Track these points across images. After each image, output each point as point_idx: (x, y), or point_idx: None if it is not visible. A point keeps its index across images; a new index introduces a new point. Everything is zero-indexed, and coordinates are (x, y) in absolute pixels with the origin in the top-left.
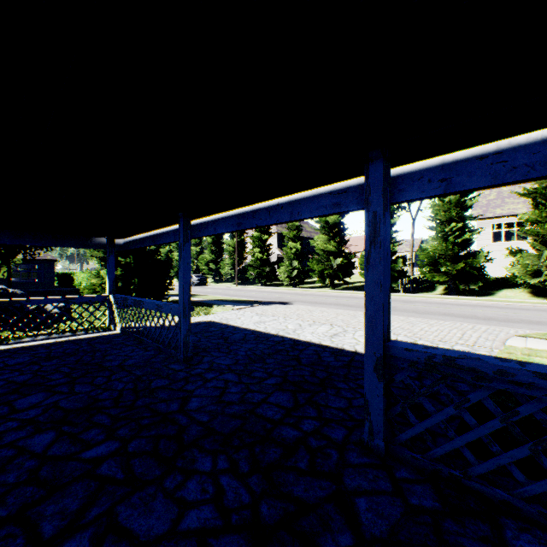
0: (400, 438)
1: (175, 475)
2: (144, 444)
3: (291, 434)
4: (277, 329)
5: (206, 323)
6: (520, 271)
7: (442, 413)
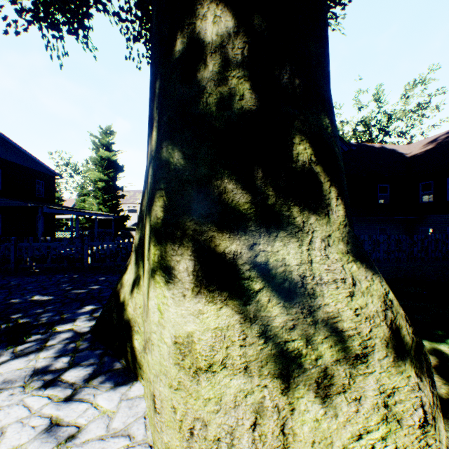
0: None
1: None
2: None
3: None
4: None
5: None
6: None
7: None
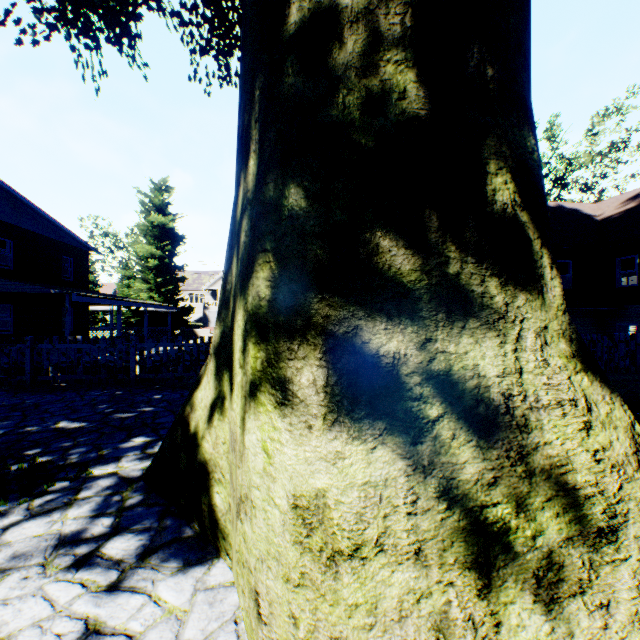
0: None
1: None
2: None
3: None
4: None
5: None
6: None
7: None
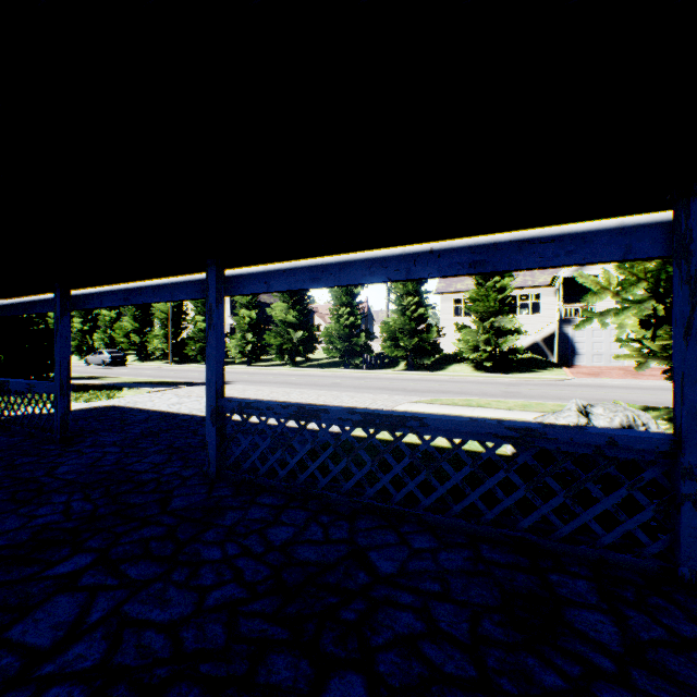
0: (227, 464)
1: (30, 507)
2: (1, 496)
3: (149, 477)
4: (192, 409)
5: (105, 408)
6: (464, 346)
7: (247, 440)
